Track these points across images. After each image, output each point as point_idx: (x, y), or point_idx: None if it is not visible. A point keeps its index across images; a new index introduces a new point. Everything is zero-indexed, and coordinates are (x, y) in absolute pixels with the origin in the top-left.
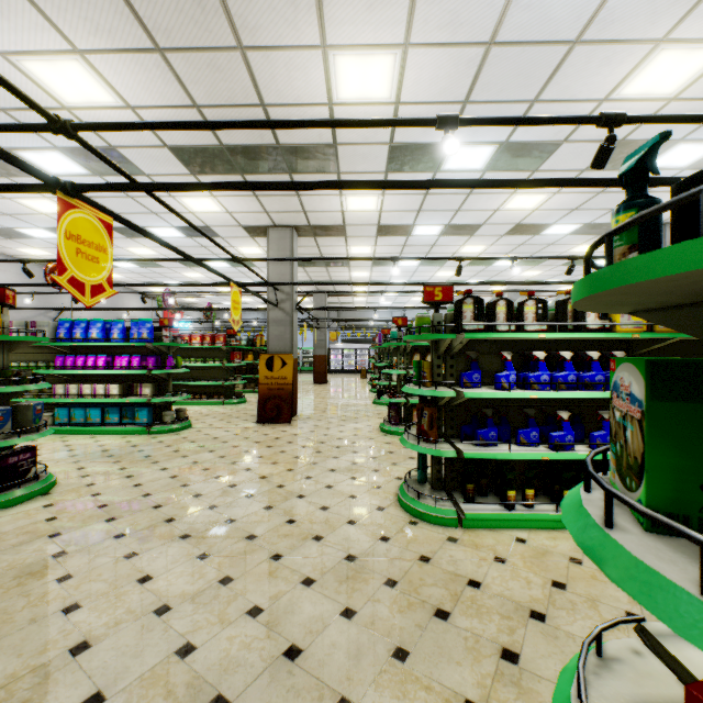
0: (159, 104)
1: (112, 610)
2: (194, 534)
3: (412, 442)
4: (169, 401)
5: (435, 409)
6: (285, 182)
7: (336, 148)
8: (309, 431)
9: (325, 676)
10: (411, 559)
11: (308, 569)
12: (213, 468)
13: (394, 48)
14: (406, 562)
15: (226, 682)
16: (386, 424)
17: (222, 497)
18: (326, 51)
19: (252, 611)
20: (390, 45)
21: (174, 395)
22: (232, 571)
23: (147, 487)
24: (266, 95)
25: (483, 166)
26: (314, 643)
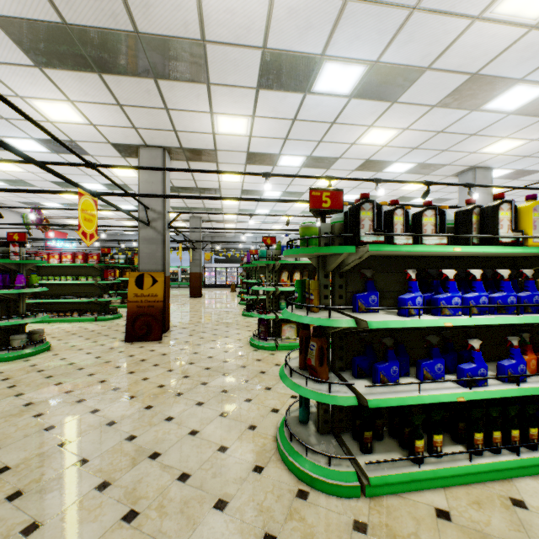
0: None
1: None
2: None
3: (297, 381)
4: (20, 323)
5: (325, 339)
6: None
7: (205, 48)
8: (179, 349)
9: None
10: None
11: None
12: (49, 412)
13: None
14: None
15: None
16: (255, 339)
17: (39, 469)
18: None
19: None
20: None
21: (26, 317)
22: None
23: None
24: None
25: (350, 91)
26: None
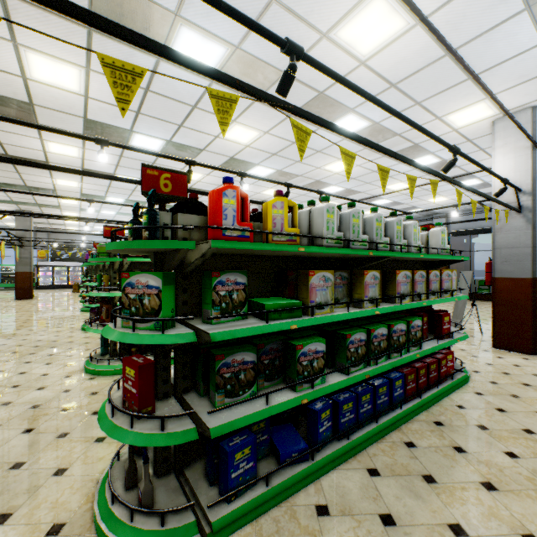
0: None
1: None
2: None
3: (94, 328)
4: None
5: (111, 305)
6: None
7: (33, 107)
8: (5, 339)
9: (5, 459)
10: (84, 396)
11: None
12: None
13: (79, 67)
14: (81, 398)
15: None
16: (87, 324)
17: None
18: (18, 45)
19: None
20: (75, 64)
21: None
22: None
23: None
24: None
25: (159, 150)
26: None
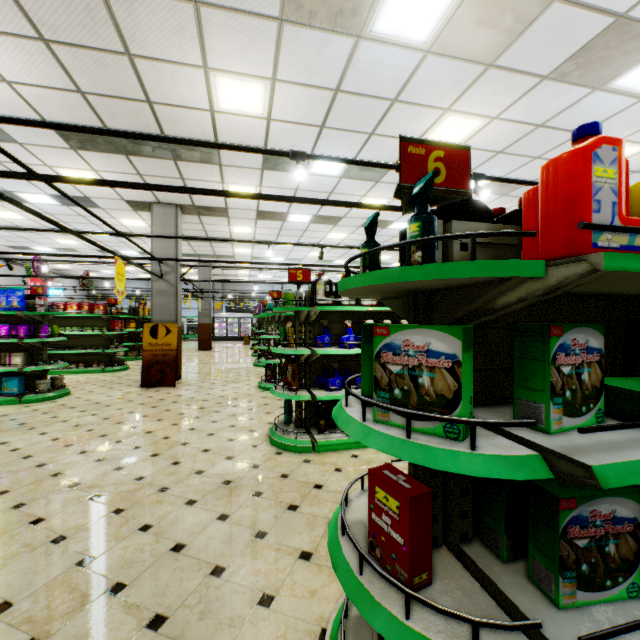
0: (40, 84)
1: (7, 547)
2: (84, 482)
3: (279, 391)
4: (44, 370)
5: (297, 364)
6: (171, 186)
7: None
8: (193, 391)
9: (204, 556)
10: (274, 477)
11: (191, 494)
12: (98, 429)
13: (265, 80)
14: (271, 480)
15: (124, 574)
16: (263, 382)
17: (109, 451)
18: (208, 71)
19: (143, 528)
20: (261, 77)
21: (49, 364)
22: (123, 504)
23: (27, 450)
24: (152, 94)
25: (340, 174)
26: (196, 539)
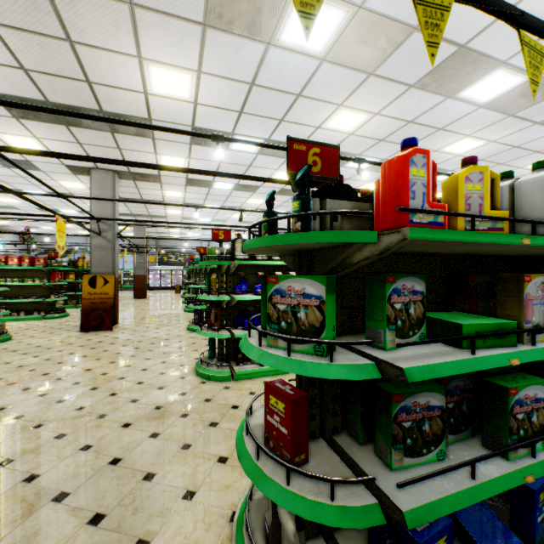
0: None
1: None
2: (28, 414)
3: (204, 331)
4: None
5: (219, 309)
6: (109, 159)
7: (151, 122)
8: (129, 334)
9: (138, 466)
10: (199, 402)
11: (127, 419)
12: (40, 368)
13: (192, 71)
14: (196, 404)
15: (67, 485)
16: (192, 325)
17: (51, 387)
18: (142, 60)
19: (84, 448)
20: (188, 69)
21: None
22: (65, 430)
23: None
24: (91, 75)
25: (257, 151)
26: (131, 453)
